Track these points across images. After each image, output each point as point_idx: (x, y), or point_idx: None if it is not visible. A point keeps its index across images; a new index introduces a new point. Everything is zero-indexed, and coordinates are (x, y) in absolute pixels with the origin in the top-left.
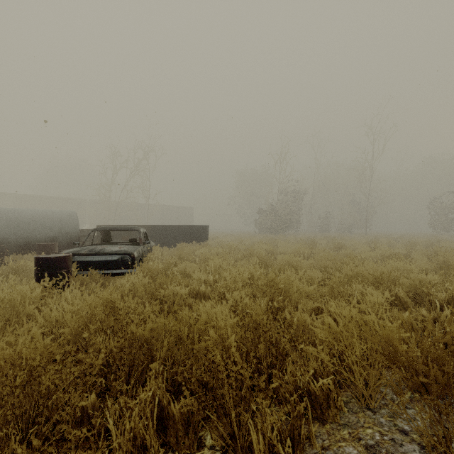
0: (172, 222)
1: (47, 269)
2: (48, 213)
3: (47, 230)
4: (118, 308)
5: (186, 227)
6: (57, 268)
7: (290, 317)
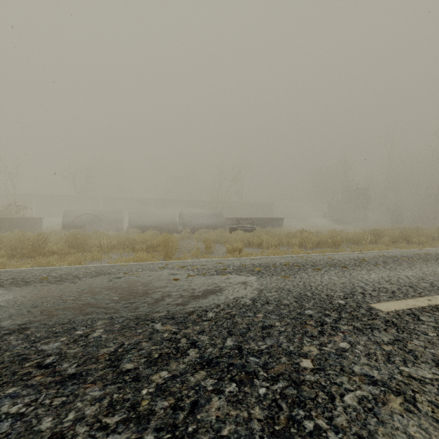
0: (256, 215)
1: (233, 230)
2: (212, 213)
3: (214, 220)
4: (261, 234)
5: (270, 219)
6: (236, 230)
7: (294, 234)
